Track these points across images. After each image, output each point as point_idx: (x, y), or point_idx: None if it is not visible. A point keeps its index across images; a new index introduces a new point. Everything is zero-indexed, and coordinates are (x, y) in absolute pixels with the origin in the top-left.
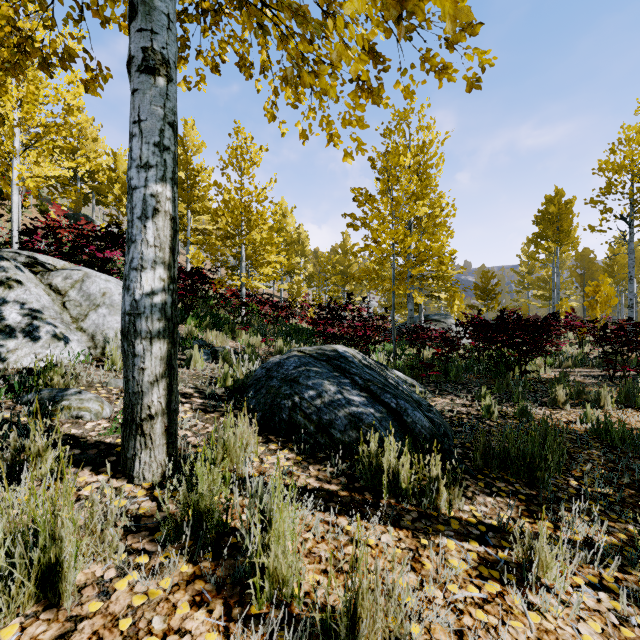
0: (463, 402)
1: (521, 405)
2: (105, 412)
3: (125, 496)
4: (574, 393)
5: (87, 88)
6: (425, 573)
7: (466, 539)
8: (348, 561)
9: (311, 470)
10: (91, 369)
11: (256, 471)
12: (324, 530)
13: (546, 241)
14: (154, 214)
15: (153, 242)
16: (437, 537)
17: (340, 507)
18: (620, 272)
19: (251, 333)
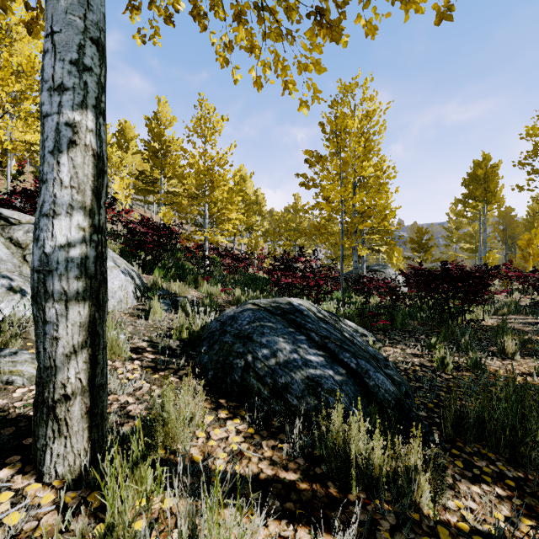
0: (414, 352)
1: (474, 357)
2: None
3: (25, 505)
4: (519, 342)
5: (30, 30)
6: None
7: None
8: None
9: (264, 448)
10: None
11: (200, 452)
12: None
13: (474, 200)
14: (70, 147)
15: (68, 182)
16: None
17: (299, 510)
18: None
19: (212, 283)
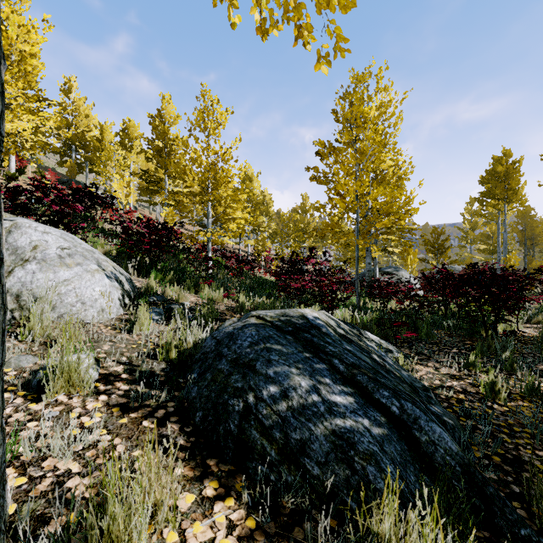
0: (451, 372)
1: (530, 381)
2: None
3: None
4: None
5: None
6: None
7: None
8: None
9: None
10: None
11: None
12: None
13: (493, 199)
14: None
15: None
16: None
17: None
18: None
19: (214, 287)
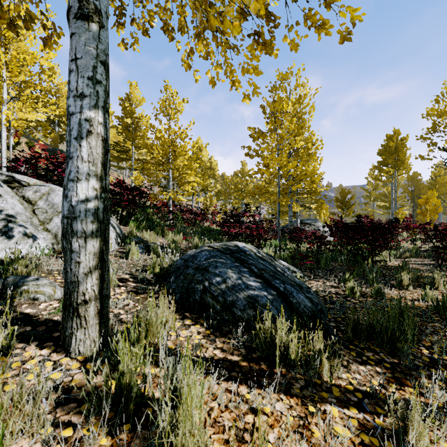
0: (332, 284)
1: (376, 287)
2: (57, 294)
3: (61, 369)
4: (414, 277)
5: (45, 44)
6: (315, 441)
7: (346, 406)
8: (248, 430)
9: (217, 342)
10: (52, 260)
11: (173, 344)
12: (227, 401)
13: (387, 167)
14: (88, 135)
15: (87, 158)
16: (322, 404)
17: (241, 376)
18: (440, 189)
19: (175, 233)
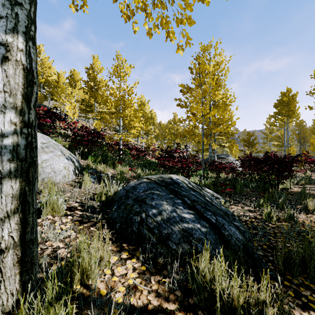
0: (249, 209)
1: (289, 212)
2: None
3: None
4: None
5: None
6: None
7: None
8: None
9: (152, 282)
10: None
11: (105, 287)
12: None
13: (281, 116)
14: (3, 62)
15: (2, 88)
16: None
17: None
18: None
19: (123, 165)
